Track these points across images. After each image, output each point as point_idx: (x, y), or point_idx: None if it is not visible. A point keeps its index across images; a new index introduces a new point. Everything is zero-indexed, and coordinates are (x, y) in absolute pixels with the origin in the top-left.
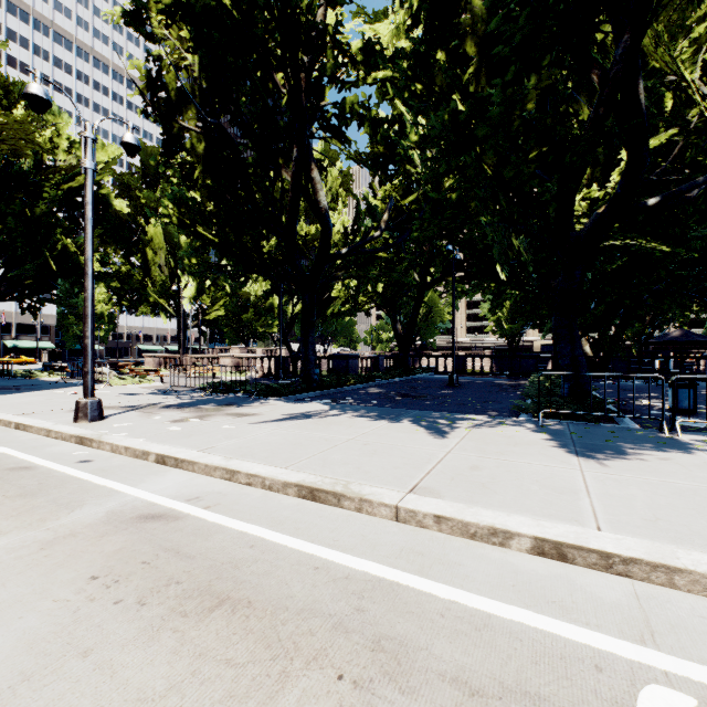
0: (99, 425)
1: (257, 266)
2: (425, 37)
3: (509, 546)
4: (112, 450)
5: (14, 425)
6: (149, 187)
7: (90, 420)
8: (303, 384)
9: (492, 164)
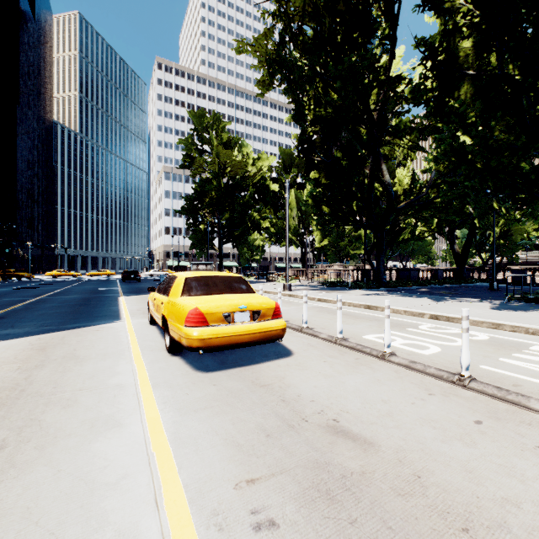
0: (292, 292)
1: (350, 220)
2: (437, 104)
3: (424, 317)
4: (301, 298)
5: (264, 292)
6: (286, 172)
7: (288, 291)
8: (375, 284)
9: (481, 160)
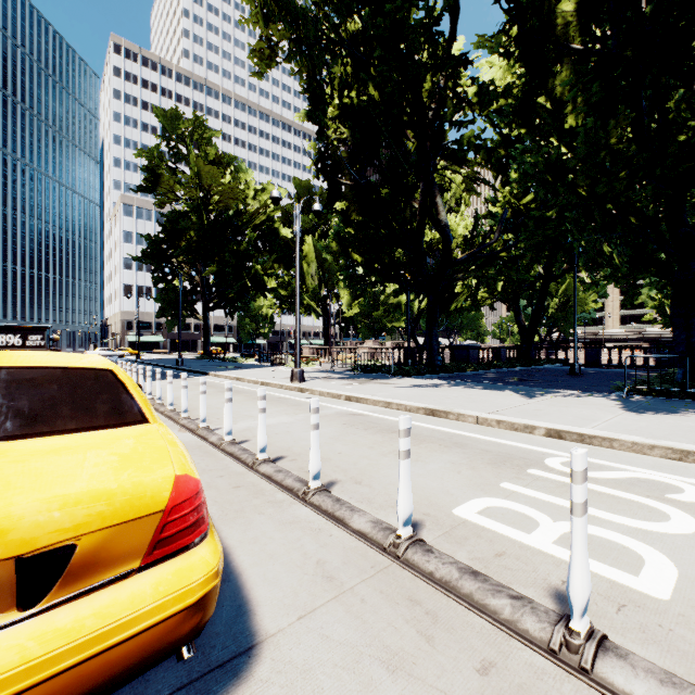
0: (305, 384)
1: (392, 276)
2: (523, 97)
3: (534, 433)
4: (319, 394)
5: (261, 383)
6: (303, 213)
7: (299, 381)
8: (428, 368)
9: (584, 185)
